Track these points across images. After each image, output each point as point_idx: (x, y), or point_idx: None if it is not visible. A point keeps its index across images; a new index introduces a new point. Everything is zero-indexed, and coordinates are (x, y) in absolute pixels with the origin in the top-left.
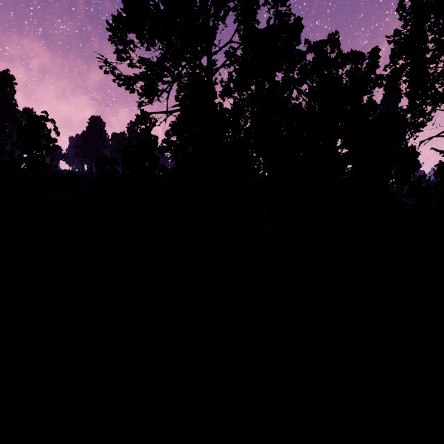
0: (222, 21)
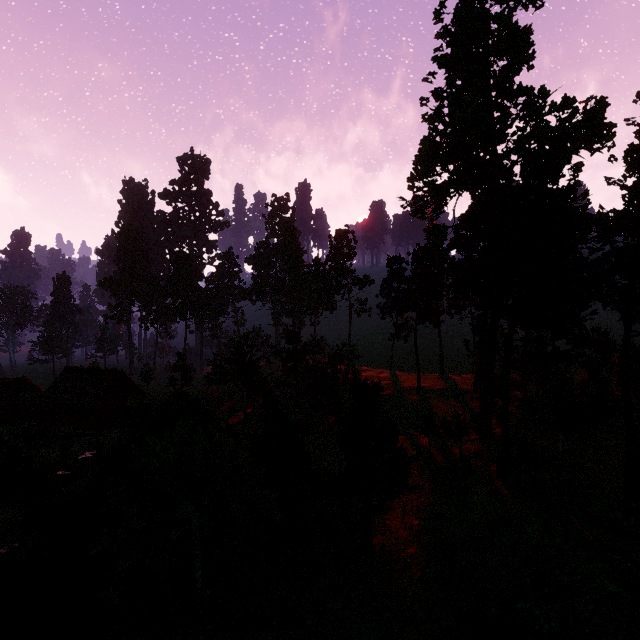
0: (502, 142)
